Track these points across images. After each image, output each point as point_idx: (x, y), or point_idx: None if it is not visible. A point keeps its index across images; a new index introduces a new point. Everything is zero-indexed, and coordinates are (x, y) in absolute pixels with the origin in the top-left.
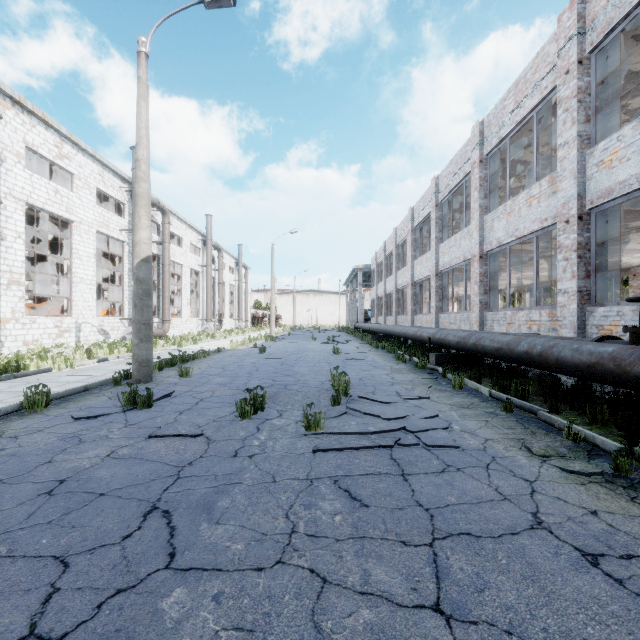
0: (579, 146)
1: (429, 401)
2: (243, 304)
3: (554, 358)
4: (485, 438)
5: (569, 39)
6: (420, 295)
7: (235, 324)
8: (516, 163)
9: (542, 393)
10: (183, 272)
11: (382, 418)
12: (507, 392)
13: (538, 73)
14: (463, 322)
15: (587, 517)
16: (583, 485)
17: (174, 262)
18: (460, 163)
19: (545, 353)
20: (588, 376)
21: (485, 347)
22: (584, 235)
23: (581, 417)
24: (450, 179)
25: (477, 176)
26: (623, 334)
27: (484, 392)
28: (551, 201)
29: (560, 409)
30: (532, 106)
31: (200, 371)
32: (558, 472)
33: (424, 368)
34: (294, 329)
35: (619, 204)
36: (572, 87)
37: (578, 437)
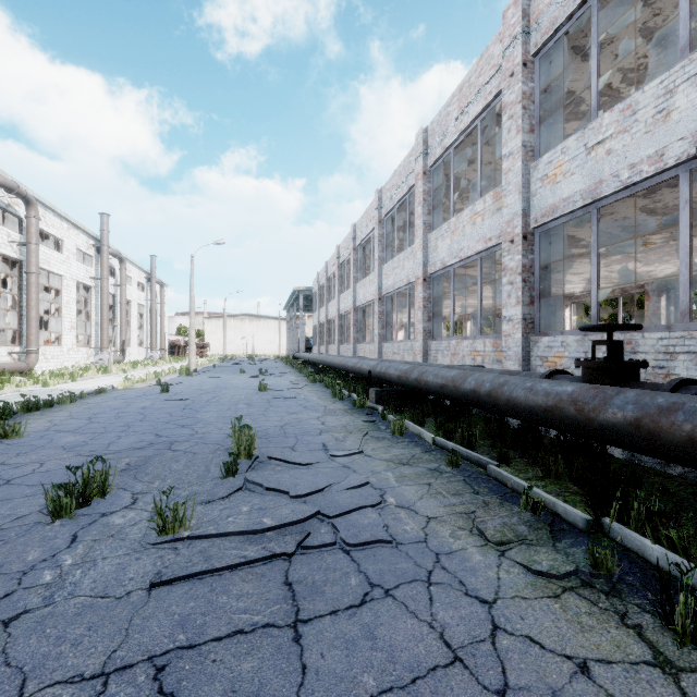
0: (524, 157)
1: (362, 457)
2: (158, 329)
3: (505, 399)
4: (427, 517)
5: (514, 38)
6: (363, 322)
7: (146, 354)
8: (459, 181)
9: (489, 436)
10: (64, 286)
11: (290, 496)
12: (452, 437)
13: (482, 77)
14: (407, 352)
15: (578, 684)
16: (557, 599)
17: (49, 271)
18: (404, 175)
19: (495, 392)
20: (544, 422)
21: (428, 383)
22: (529, 257)
23: (532, 467)
24: (394, 193)
25: (421, 189)
26: (567, 367)
27: (427, 438)
28: (495, 219)
29: (510, 459)
30: (476, 113)
31: (48, 425)
32: (522, 575)
33: (363, 407)
34: (224, 360)
35: (559, 227)
36: (517, 91)
37: (537, 505)
